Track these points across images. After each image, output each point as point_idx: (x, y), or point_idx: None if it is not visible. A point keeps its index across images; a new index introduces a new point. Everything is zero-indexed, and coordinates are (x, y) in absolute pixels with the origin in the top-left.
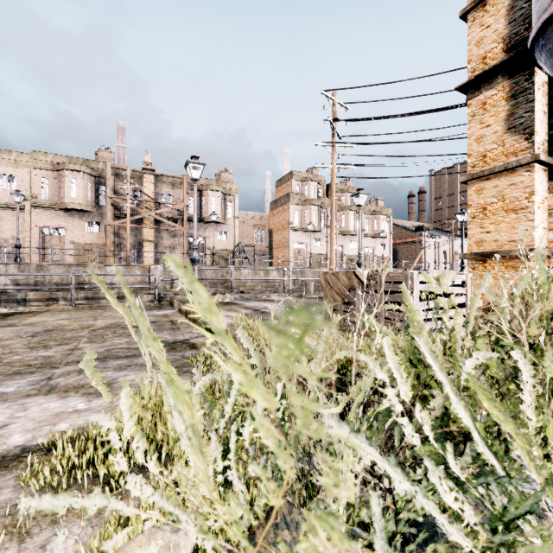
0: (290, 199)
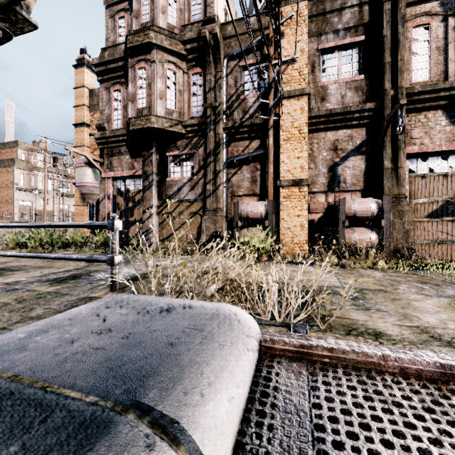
0: (15, 164)
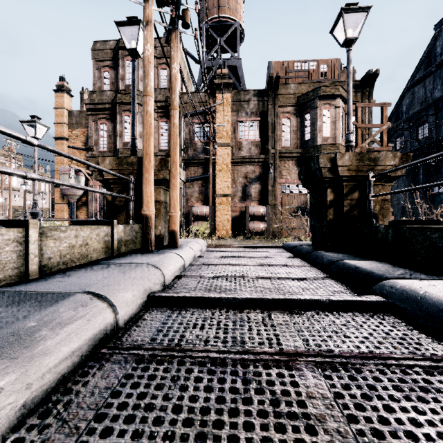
0: None
